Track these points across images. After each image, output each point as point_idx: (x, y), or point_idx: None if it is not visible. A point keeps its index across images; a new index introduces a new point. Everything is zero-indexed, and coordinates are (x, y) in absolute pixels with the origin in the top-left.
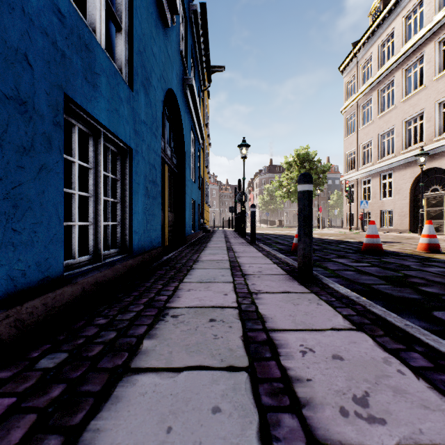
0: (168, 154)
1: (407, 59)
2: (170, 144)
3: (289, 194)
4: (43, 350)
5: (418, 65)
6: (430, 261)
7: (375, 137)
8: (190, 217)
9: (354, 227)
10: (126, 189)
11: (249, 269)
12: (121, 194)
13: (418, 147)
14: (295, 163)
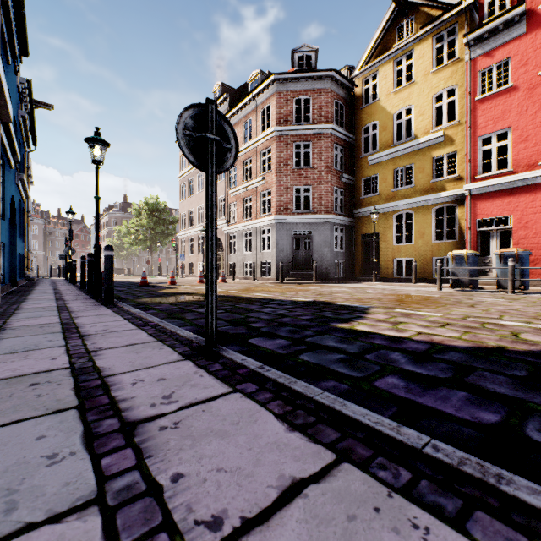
0: None
1: None
2: None
3: (139, 242)
4: (7, 295)
5: None
6: (157, 287)
7: (195, 208)
8: (19, 268)
9: (186, 275)
10: (2, 259)
11: (63, 289)
12: None
13: None
14: (145, 211)
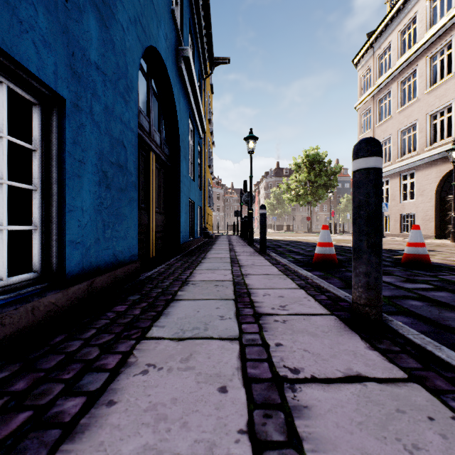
0: (156, 140)
1: (432, 45)
2: (159, 129)
3: (298, 197)
4: None
5: (445, 51)
6: None
7: (394, 133)
8: (188, 221)
9: None
10: (53, 168)
11: (265, 301)
12: (42, 176)
13: (446, 143)
14: (304, 165)
